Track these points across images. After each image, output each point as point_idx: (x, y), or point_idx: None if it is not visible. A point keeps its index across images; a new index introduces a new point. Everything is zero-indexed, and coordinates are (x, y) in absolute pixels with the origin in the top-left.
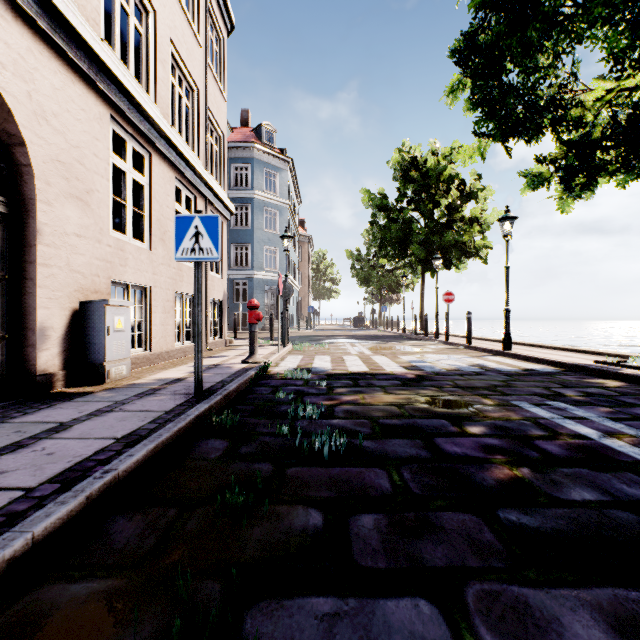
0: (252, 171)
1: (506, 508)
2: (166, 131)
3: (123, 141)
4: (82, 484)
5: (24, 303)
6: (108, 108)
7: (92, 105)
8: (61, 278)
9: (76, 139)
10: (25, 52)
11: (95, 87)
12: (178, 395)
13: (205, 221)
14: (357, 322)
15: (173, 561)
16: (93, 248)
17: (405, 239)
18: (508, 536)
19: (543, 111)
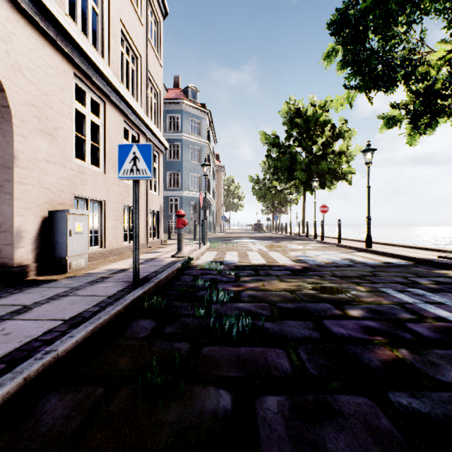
0: (181, 119)
1: (395, 391)
2: (116, 85)
3: (83, 92)
4: (23, 365)
5: (4, 212)
6: (71, 67)
7: (59, 64)
8: (34, 193)
9: (46, 88)
10: (4, 20)
11: (61, 50)
12: (120, 282)
13: (141, 148)
14: (256, 227)
15: (91, 448)
16: (59, 171)
17: (291, 167)
18: (404, 423)
19: (398, 68)
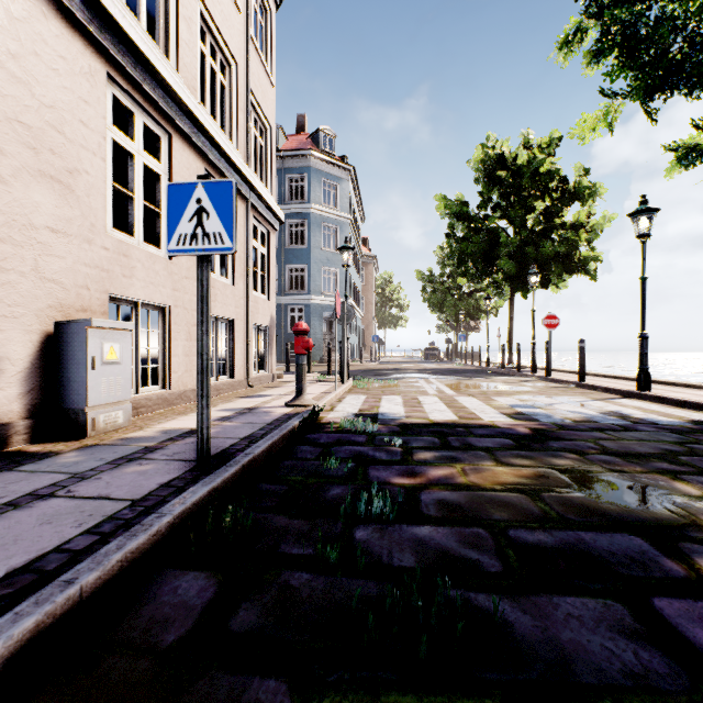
0: (309, 182)
1: None
2: (189, 104)
3: (130, 113)
4: None
5: None
6: (104, 63)
7: (77, 53)
8: (24, 288)
9: (50, 96)
10: None
11: (82, 30)
12: (174, 463)
13: (212, 190)
14: (429, 354)
15: None
16: (79, 250)
17: (490, 253)
18: None
19: None
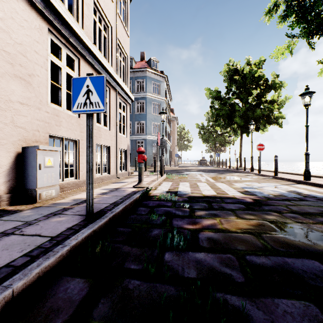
0: (146, 83)
1: None
2: (88, 44)
3: (59, 48)
4: None
5: None
6: (46, 23)
7: (33, 19)
8: (6, 131)
9: (19, 38)
10: None
11: (35, 7)
12: (76, 216)
13: (94, 81)
14: (202, 162)
15: None
16: (34, 112)
17: (231, 115)
18: None
19: None
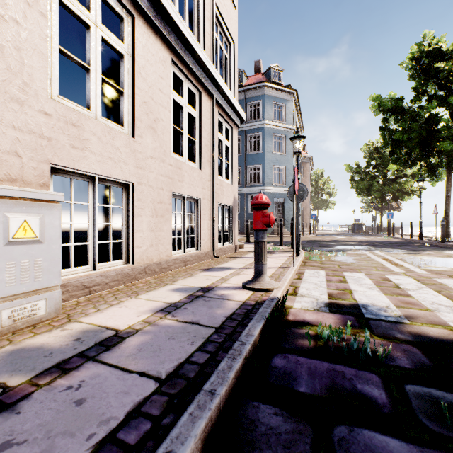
0: (263, 105)
1: None
2: None
3: None
4: None
5: None
6: None
7: None
8: None
9: None
10: None
11: None
12: None
13: None
14: (355, 228)
15: None
16: (3, 109)
17: (428, 137)
18: None
19: None
